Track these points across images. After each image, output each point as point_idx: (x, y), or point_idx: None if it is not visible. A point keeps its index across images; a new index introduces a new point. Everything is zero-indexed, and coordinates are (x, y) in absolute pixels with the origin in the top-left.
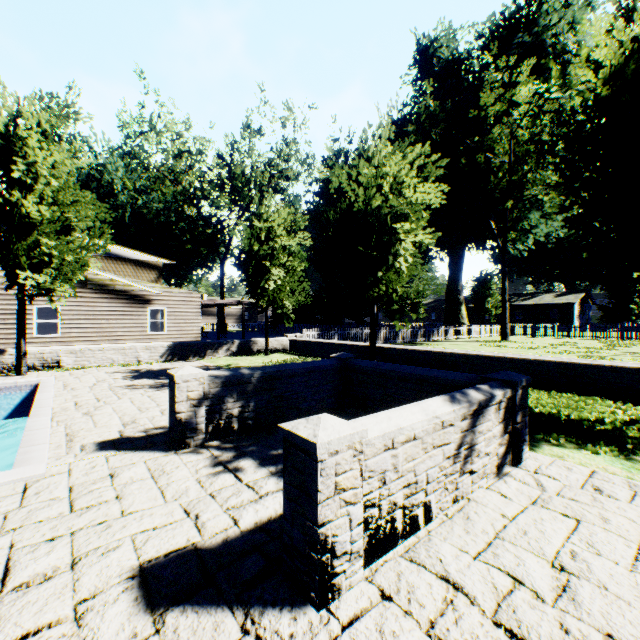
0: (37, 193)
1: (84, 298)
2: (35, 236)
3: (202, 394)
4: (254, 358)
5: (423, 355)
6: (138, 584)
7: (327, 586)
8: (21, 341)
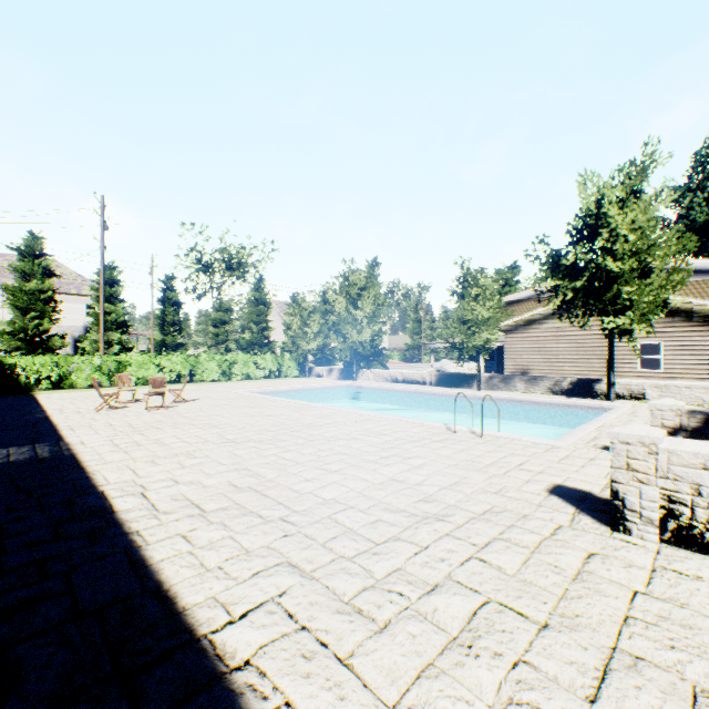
0: (618, 250)
1: (686, 332)
2: (614, 287)
3: (677, 425)
4: None
5: None
6: (552, 486)
7: (617, 521)
8: (608, 373)
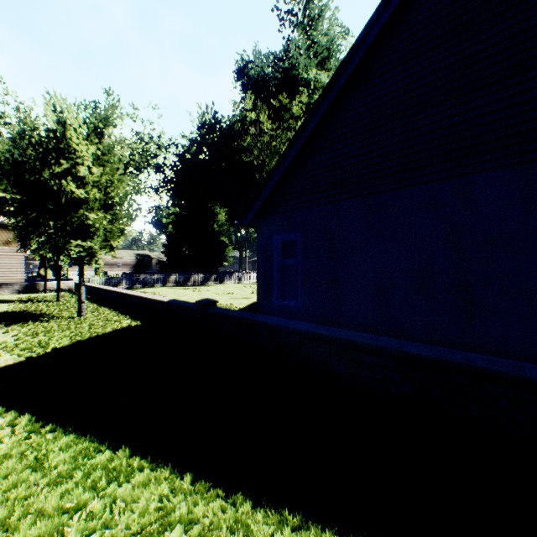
0: None
1: None
2: None
3: None
4: (29, 295)
5: (101, 291)
6: None
7: None
8: None
